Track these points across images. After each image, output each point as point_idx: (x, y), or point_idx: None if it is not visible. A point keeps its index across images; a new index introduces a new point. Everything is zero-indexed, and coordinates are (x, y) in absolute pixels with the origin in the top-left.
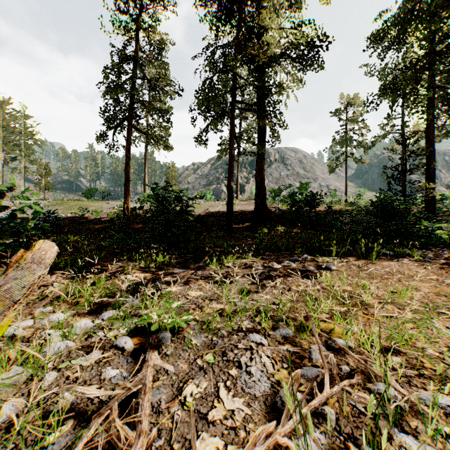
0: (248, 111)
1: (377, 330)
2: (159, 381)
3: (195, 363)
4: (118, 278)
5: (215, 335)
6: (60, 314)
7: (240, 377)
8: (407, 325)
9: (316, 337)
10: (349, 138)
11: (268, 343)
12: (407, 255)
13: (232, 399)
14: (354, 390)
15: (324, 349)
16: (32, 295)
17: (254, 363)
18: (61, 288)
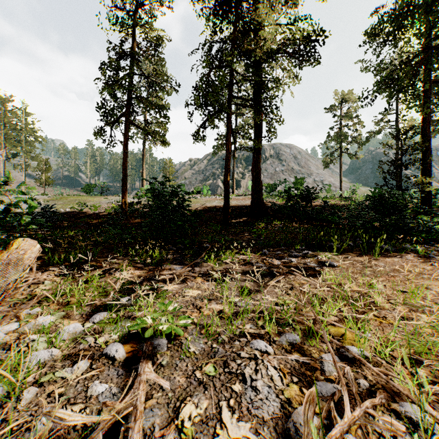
0: (244, 106)
1: (392, 335)
2: (152, 399)
3: (194, 375)
4: (113, 276)
5: (215, 340)
6: (47, 317)
7: (244, 394)
8: (424, 329)
9: (328, 346)
10: (344, 133)
11: (273, 351)
12: (410, 251)
13: (237, 423)
14: (377, 412)
15: (337, 359)
16: (21, 294)
17: (259, 376)
18: (52, 286)
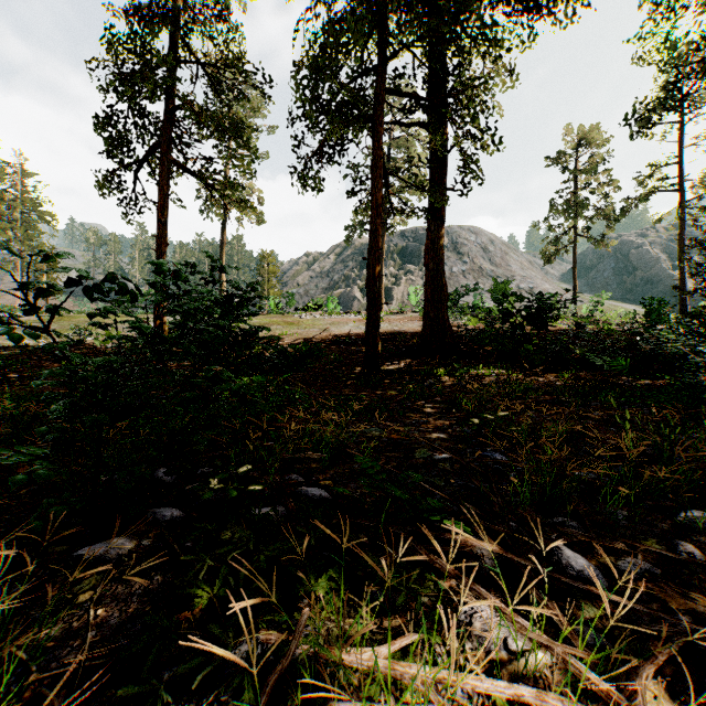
0: (409, 126)
1: None
2: None
3: None
4: None
5: None
6: None
7: None
8: None
9: None
10: (582, 201)
11: None
12: None
13: None
14: None
15: None
16: None
17: None
18: None
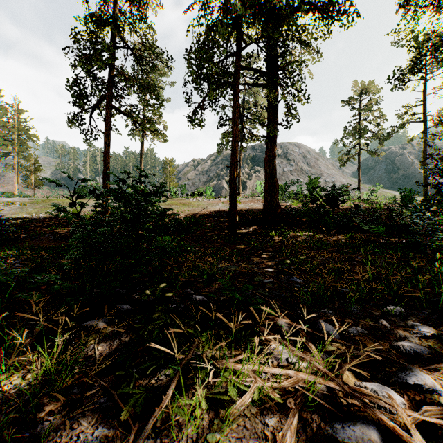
0: (255, 86)
1: None
2: None
3: None
4: None
5: None
6: None
7: None
8: None
9: None
10: (363, 128)
11: None
12: None
13: None
14: None
15: None
16: None
17: None
18: None
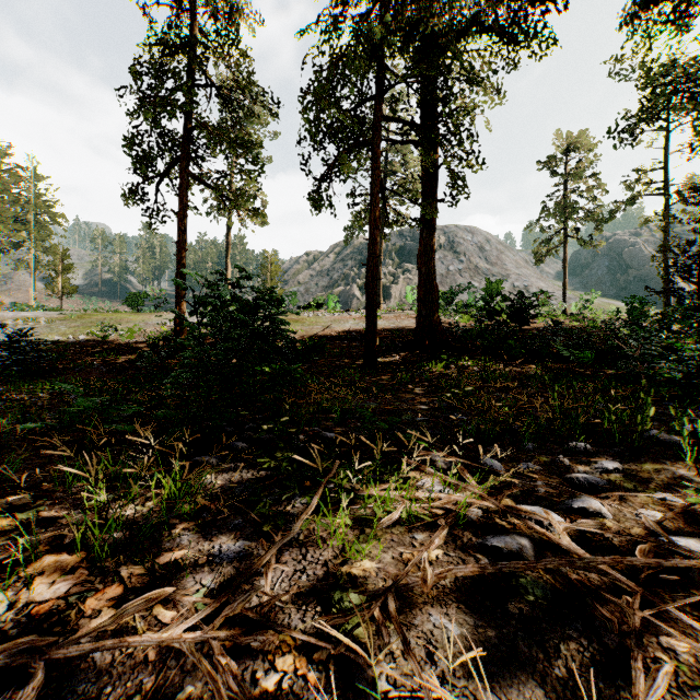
0: (404, 143)
1: None
2: None
3: None
4: None
5: None
6: None
7: None
8: None
9: None
10: (571, 204)
11: None
12: None
13: None
14: None
15: None
16: None
17: None
18: None
